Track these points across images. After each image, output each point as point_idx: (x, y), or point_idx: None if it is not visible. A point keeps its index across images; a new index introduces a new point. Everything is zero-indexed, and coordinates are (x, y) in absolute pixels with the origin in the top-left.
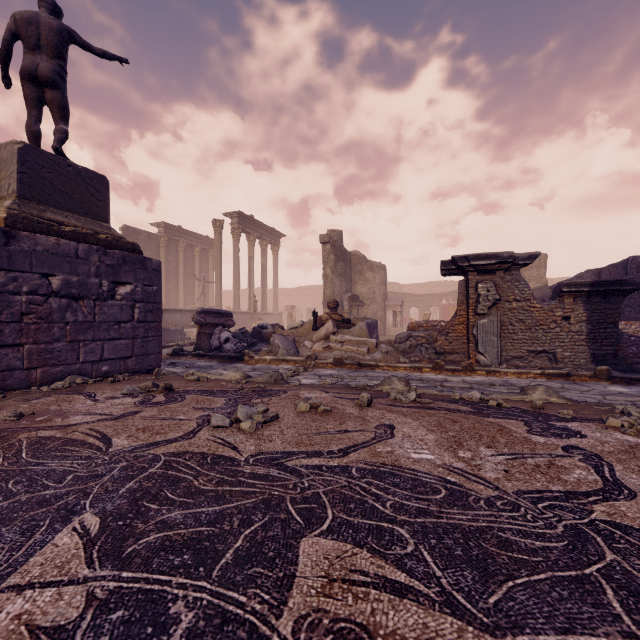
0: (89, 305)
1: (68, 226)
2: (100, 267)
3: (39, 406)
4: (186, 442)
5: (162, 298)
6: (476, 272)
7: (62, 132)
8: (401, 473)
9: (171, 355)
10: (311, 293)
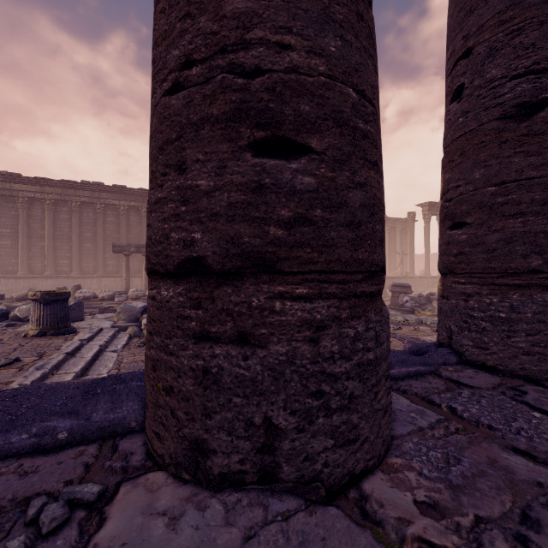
0: None
1: None
2: None
3: None
4: None
5: None
6: None
7: None
8: (417, 338)
9: None
10: None
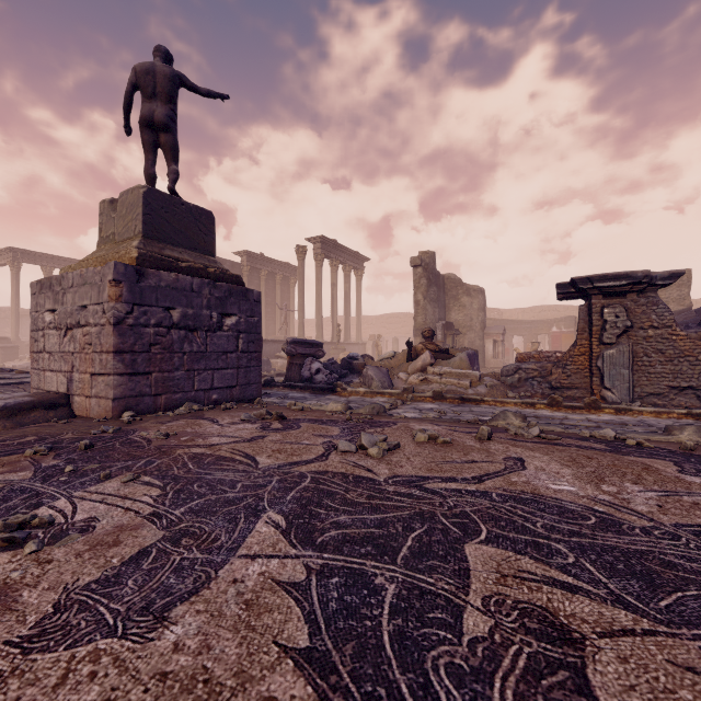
0: (202, 336)
1: (182, 262)
2: (210, 300)
3: (176, 428)
4: (322, 463)
5: None
6: (601, 295)
7: (175, 173)
8: (544, 500)
9: (263, 386)
10: (396, 321)
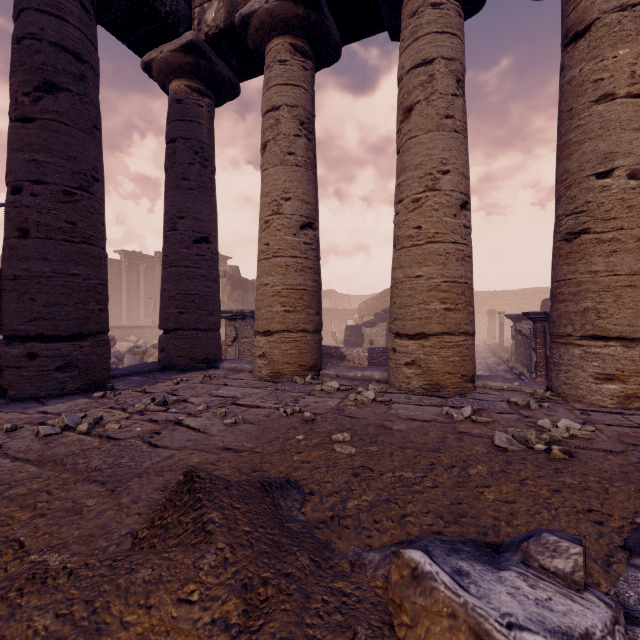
0: None
1: None
2: None
3: None
4: None
5: (123, 313)
6: (228, 319)
7: None
8: None
9: None
10: None
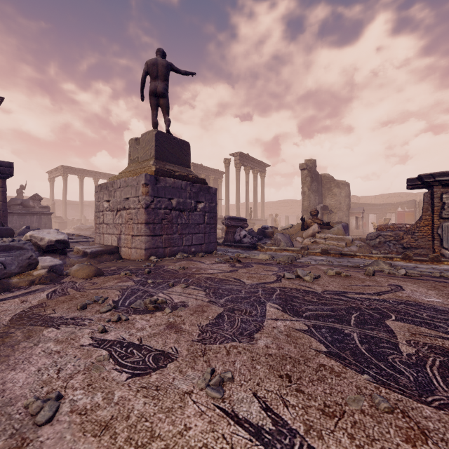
0: (187, 214)
1: (175, 172)
2: (190, 193)
3: (184, 265)
4: (280, 283)
5: None
6: (441, 186)
7: (168, 121)
8: (423, 305)
9: None
10: (286, 205)
